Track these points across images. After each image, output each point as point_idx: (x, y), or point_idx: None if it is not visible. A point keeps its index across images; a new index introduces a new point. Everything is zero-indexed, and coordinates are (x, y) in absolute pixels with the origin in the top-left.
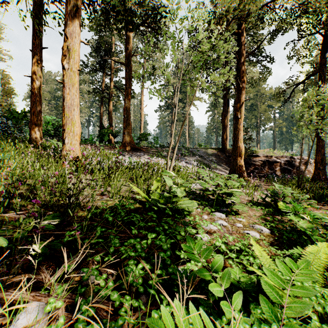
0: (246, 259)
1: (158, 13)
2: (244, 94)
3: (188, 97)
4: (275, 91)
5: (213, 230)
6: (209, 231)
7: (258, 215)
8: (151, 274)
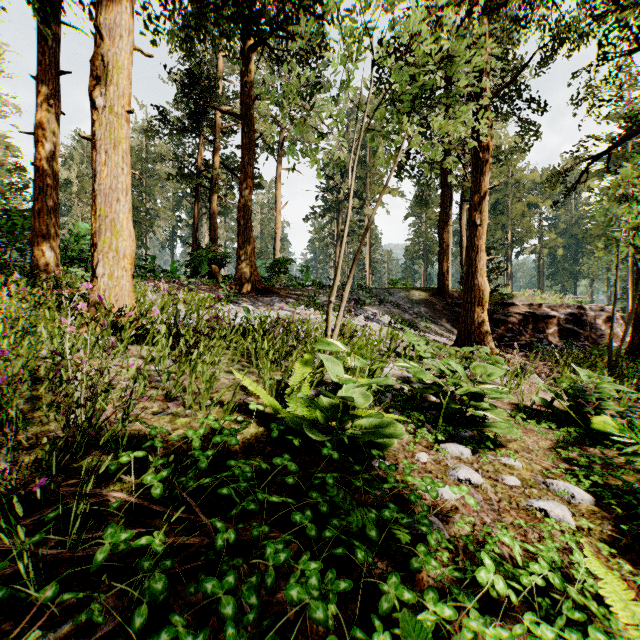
0: None
1: (309, 7)
2: (488, 174)
3: (369, 187)
4: (543, 176)
5: (450, 504)
6: (441, 505)
7: (546, 446)
8: None
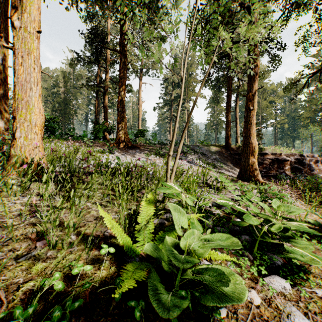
0: None
1: None
2: (257, 80)
3: (187, 93)
4: (277, 87)
5: None
6: None
7: None
8: None
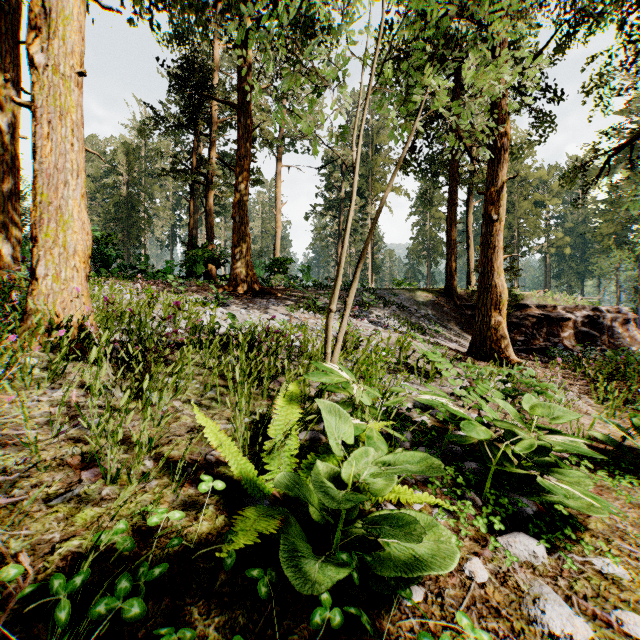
0: None
1: None
2: (506, 163)
3: (372, 185)
4: (550, 173)
5: None
6: None
7: (639, 521)
8: None
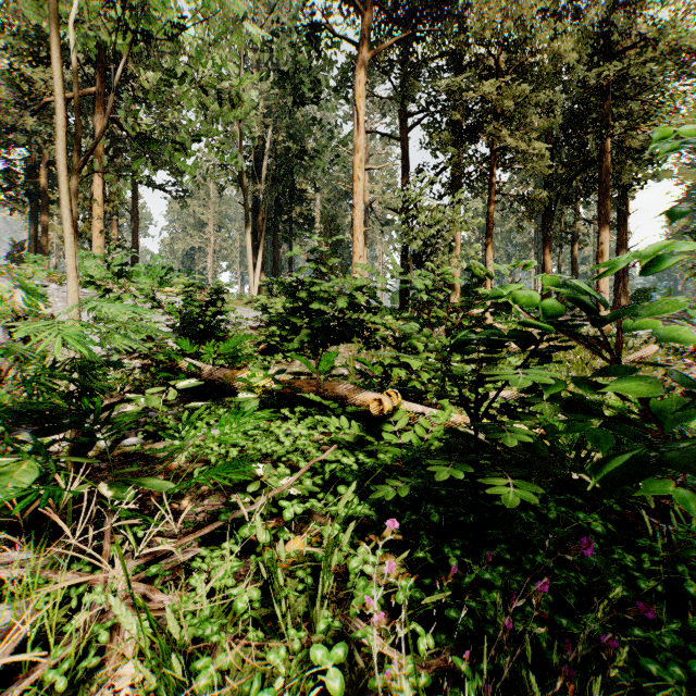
0: None
1: None
2: None
3: None
4: None
5: None
6: None
7: None
8: None
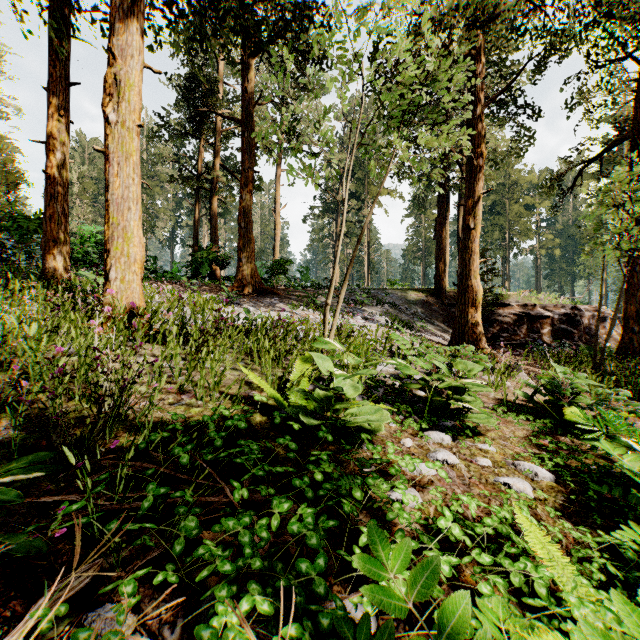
0: (519, 569)
1: (308, 16)
2: (481, 179)
3: (368, 188)
4: (540, 177)
5: (427, 479)
6: (419, 480)
7: (521, 435)
8: (273, 637)
